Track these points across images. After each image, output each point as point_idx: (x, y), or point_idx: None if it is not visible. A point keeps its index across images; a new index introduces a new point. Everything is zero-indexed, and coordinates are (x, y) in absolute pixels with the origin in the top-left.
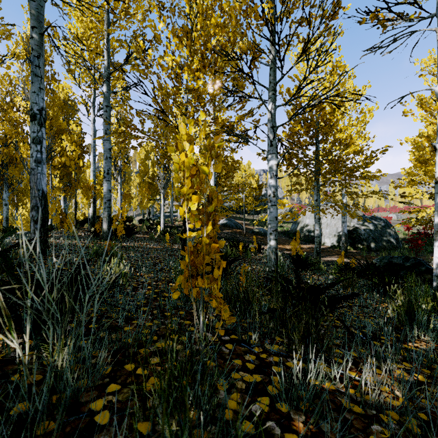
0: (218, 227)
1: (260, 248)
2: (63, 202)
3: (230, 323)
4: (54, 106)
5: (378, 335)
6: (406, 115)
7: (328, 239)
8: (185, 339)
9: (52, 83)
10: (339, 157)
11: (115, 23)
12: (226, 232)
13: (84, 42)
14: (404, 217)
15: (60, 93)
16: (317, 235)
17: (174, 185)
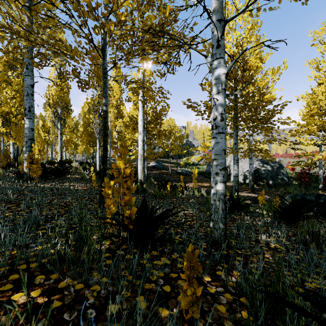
0: (149, 168)
1: (185, 187)
2: (12, 147)
3: None
4: None
5: None
6: None
7: None
8: None
9: None
10: (260, 102)
11: None
12: (155, 172)
13: None
14: (285, 161)
15: None
16: (236, 174)
17: (112, 134)
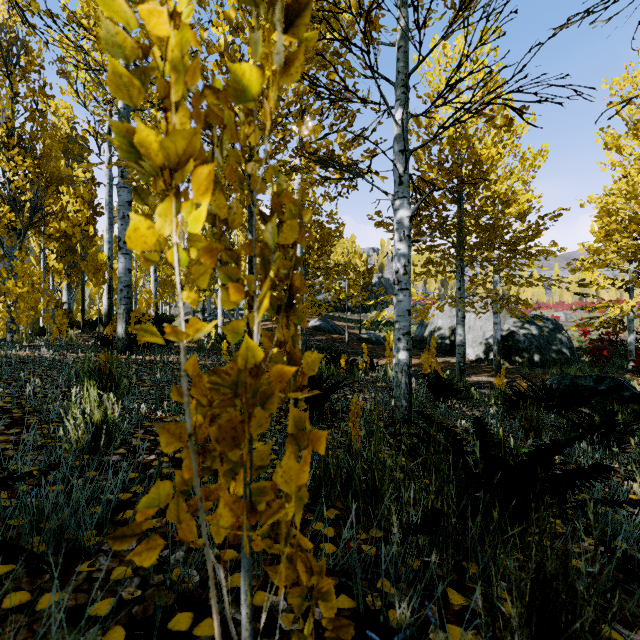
0: (307, 331)
1: (372, 364)
2: (66, 293)
3: (342, 634)
4: (44, 137)
5: None
6: (610, 148)
7: (471, 349)
8: (208, 634)
9: (40, 100)
10: (497, 220)
11: None
12: (319, 339)
13: (83, 21)
14: (575, 318)
15: (53, 115)
16: (461, 342)
17: None
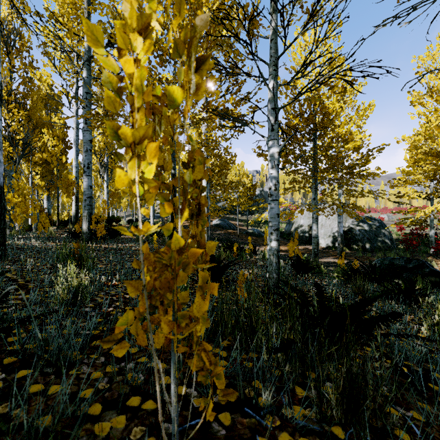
0: (211, 228)
1: (255, 250)
2: (46, 202)
3: (227, 398)
4: (32, 96)
5: (429, 372)
6: (414, 105)
7: (323, 240)
8: (150, 408)
9: (29, 71)
10: (339, 153)
11: (95, 0)
12: (219, 233)
13: (60, 19)
14: (395, 218)
15: (38, 81)
16: (315, 235)
17: None
